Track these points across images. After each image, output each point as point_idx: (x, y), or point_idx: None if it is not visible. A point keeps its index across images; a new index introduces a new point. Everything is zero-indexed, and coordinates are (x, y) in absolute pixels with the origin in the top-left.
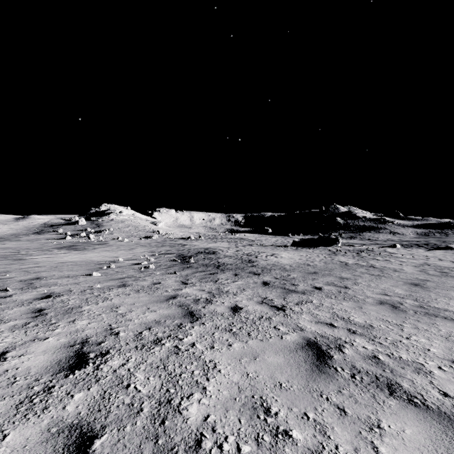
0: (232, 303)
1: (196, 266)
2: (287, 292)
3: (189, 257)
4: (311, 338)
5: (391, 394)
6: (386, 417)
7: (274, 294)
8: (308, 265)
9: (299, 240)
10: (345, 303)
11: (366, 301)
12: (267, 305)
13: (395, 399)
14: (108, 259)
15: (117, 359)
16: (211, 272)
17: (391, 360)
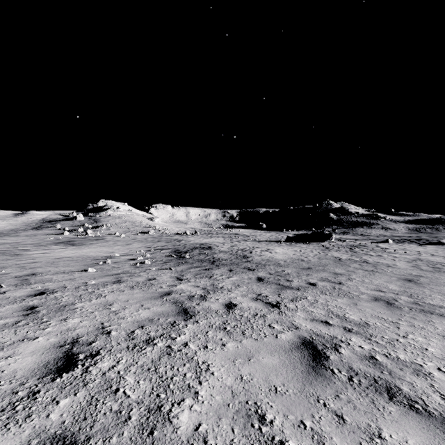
0: (226, 299)
1: (191, 261)
2: (282, 288)
3: (184, 253)
4: (306, 336)
5: (391, 398)
6: (387, 425)
7: (268, 290)
8: (302, 261)
9: (293, 235)
10: (340, 299)
11: (361, 298)
12: (262, 302)
13: (395, 404)
14: (104, 255)
15: (107, 360)
16: (206, 267)
17: (388, 361)
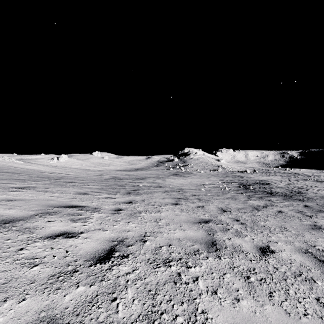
0: (278, 209)
1: (254, 191)
2: (321, 212)
3: (248, 186)
4: (318, 225)
5: None
6: None
7: (309, 211)
8: None
9: None
10: None
11: None
12: (301, 213)
13: None
14: (200, 183)
15: (235, 212)
16: (265, 195)
17: None
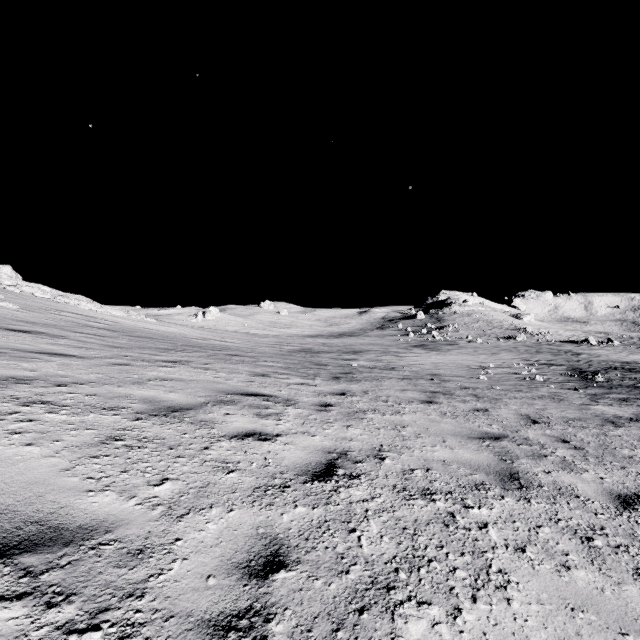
0: None
1: (607, 386)
2: None
3: (591, 373)
4: None
5: None
6: None
7: None
8: None
9: None
10: None
11: None
12: None
13: None
14: (475, 364)
15: (558, 426)
16: (636, 396)
17: None
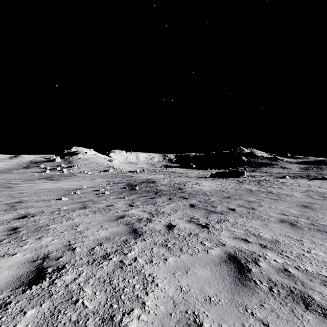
0: (167, 221)
1: (140, 192)
2: (209, 213)
3: (135, 186)
4: (231, 252)
5: (307, 307)
6: None
7: (199, 214)
8: (223, 191)
9: (215, 172)
10: (254, 221)
11: (270, 220)
12: (194, 223)
13: (311, 313)
14: (75, 187)
15: (70, 273)
16: (151, 196)
17: (299, 273)
